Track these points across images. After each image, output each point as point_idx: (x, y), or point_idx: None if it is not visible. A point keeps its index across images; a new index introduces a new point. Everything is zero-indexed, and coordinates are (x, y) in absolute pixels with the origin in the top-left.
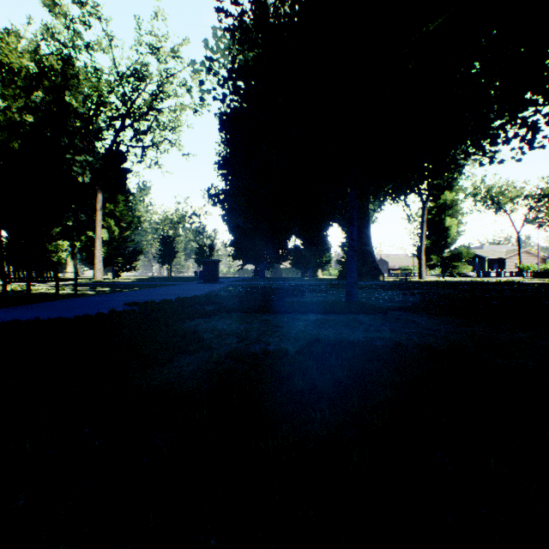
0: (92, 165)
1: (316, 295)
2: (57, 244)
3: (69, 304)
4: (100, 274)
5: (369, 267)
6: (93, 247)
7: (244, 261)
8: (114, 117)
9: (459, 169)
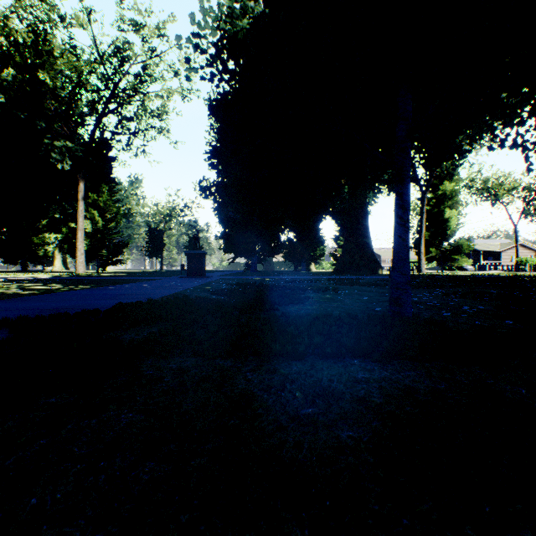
0: (72, 151)
1: (326, 297)
2: (43, 237)
3: None
4: (82, 267)
5: (367, 260)
6: (75, 239)
7: (236, 254)
8: (96, 101)
9: (464, 155)
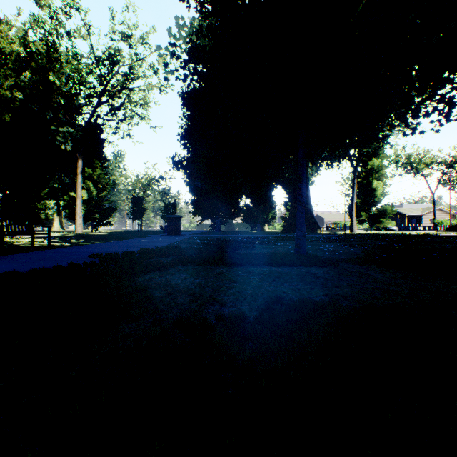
0: (73, 135)
1: (266, 247)
2: (44, 203)
3: (38, 255)
4: (80, 228)
5: (308, 222)
6: (75, 205)
7: (203, 217)
8: (92, 95)
9: (385, 139)
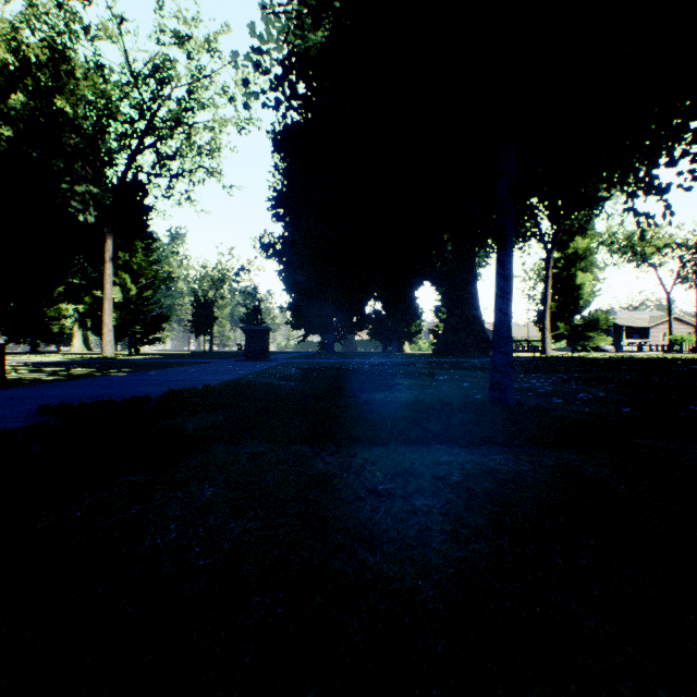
0: (97, 198)
1: (419, 384)
2: (58, 309)
3: None
4: (110, 347)
5: (476, 338)
6: (102, 311)
7: (307, 330)
8: (128, 134)
9: (600, 204)
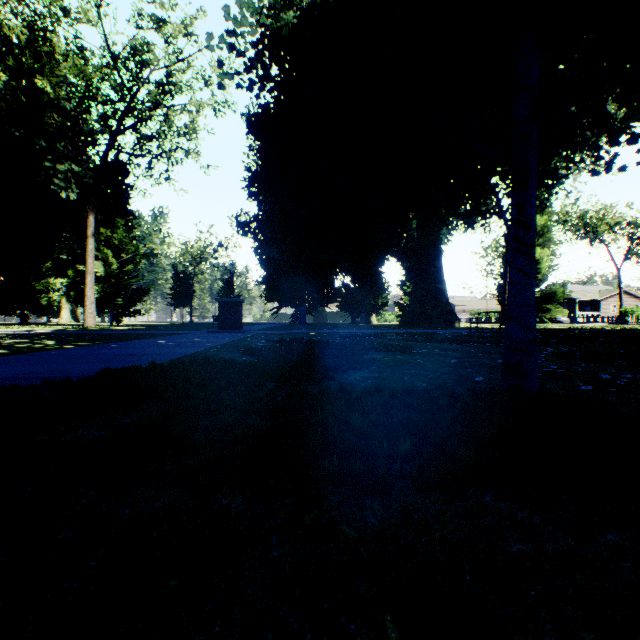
0: (79, 176)
1: (398, 359)
2: (47, 283)
3: None
4: (92, 319)
5: (441, 310)
6: (84, 284)
7: (280, 303)
8: (109, 115)
9: (560, 182)
